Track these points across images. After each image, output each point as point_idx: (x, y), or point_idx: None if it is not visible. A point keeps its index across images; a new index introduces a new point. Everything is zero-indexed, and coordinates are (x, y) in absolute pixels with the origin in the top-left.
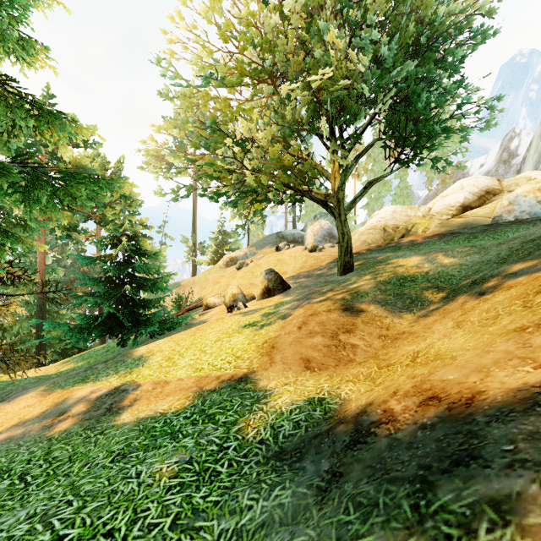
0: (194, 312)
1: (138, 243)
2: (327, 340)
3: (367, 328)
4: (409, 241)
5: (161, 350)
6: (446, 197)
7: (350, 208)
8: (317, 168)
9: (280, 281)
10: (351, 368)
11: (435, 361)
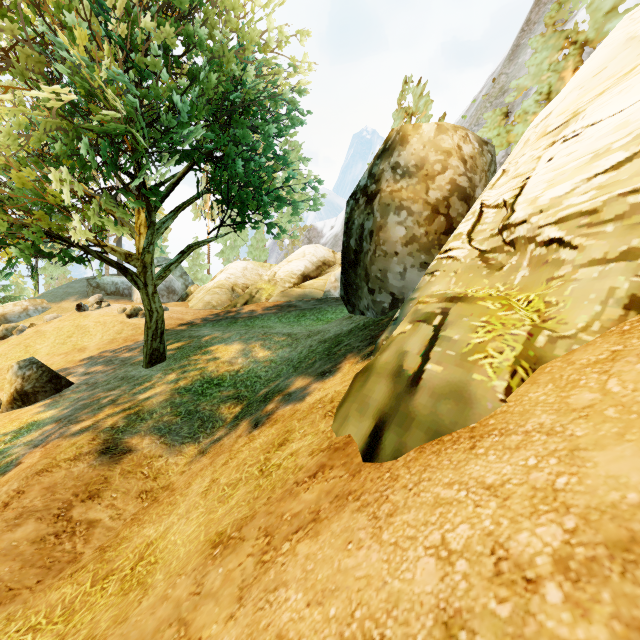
0: None
1: None
2: (45, 525)
3: (125, 483)
4: (249, 311)
5: None
6: (291, 263)
7: (162, 276)
8: (114, 215)
9: (48, 377)
10: (54, 590)
11: (136, 589)
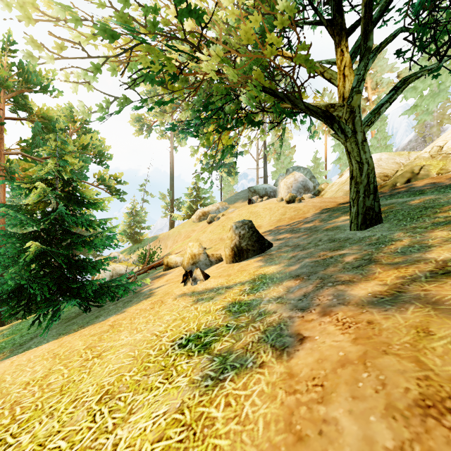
0: (157, 270)
1: (77, 188)
2: None
3: None
4: (428, 184)
5: (4, 391)
6: None
7: (370, 122)
8: None
9: (256, 237)
10: None
11: None
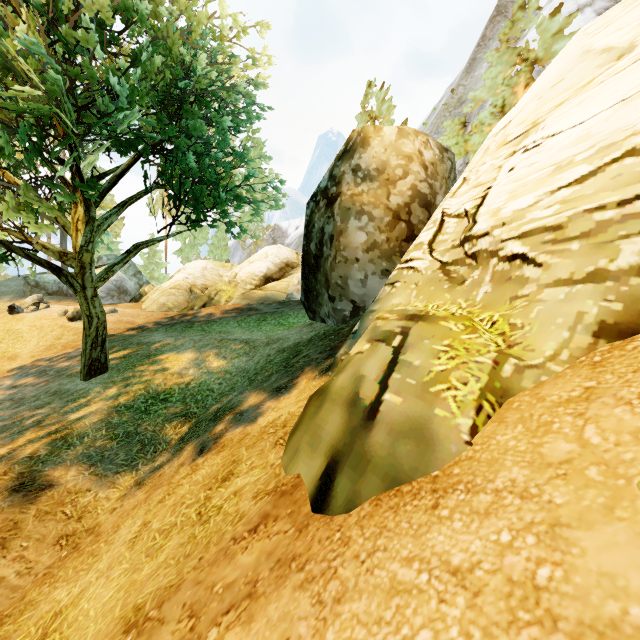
0: None
1: None
2: None
3: (40, 527)
4: (207, 314)
5: None
6: (252, 263)
7: (104, 278)
8: None
9: None
10: None
11: None
